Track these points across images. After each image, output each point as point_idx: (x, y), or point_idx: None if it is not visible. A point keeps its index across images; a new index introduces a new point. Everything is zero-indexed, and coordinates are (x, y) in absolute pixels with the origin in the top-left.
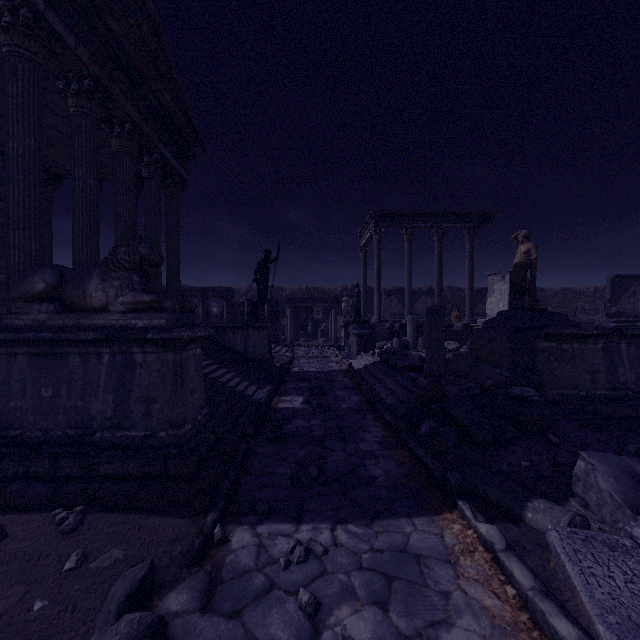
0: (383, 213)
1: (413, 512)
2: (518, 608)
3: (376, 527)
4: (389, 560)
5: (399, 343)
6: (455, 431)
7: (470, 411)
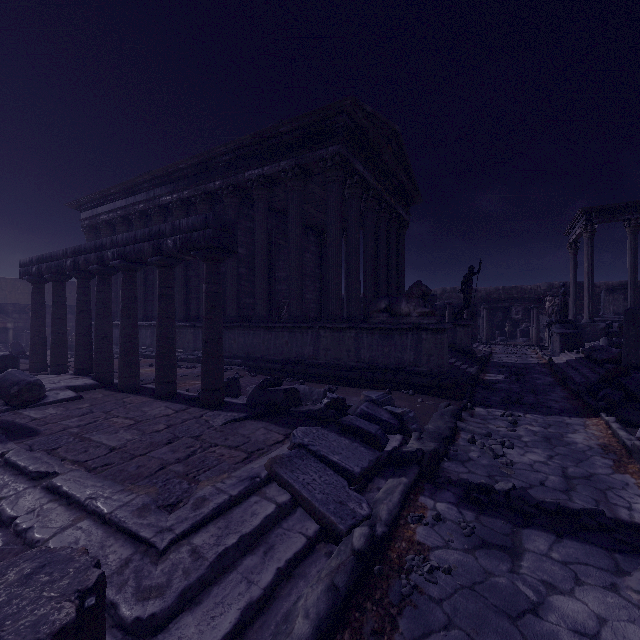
0: (596, 209)
1: (572, 416)
2: (609, 434)
3: (548, 417)
4: (551, 422)
5: (607, 342)
6: (622, 393)
7: (637, 381)
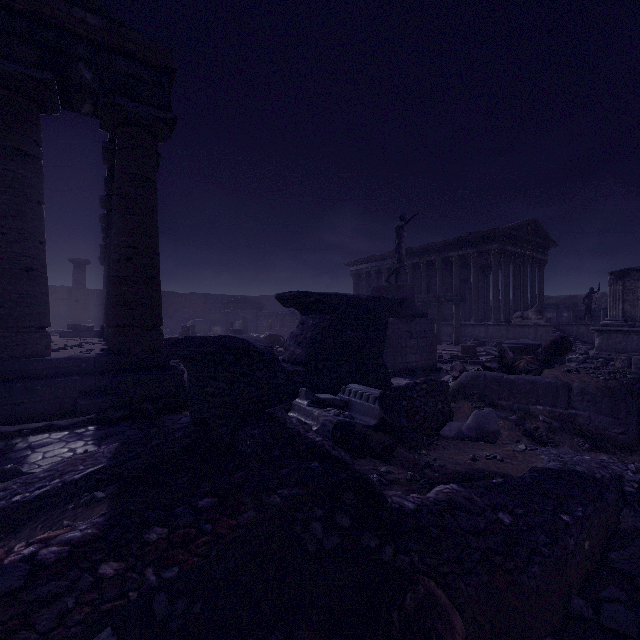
0: None
1: None
2: None
3: None
4: None
5: None
6: None
7: None
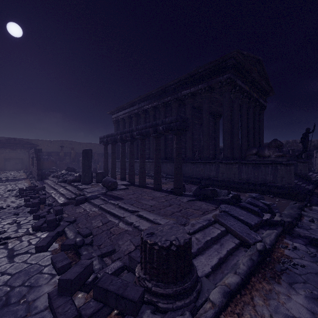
0: None
1: None
2: None
3: None
4: None
5: None
6: None
7: None
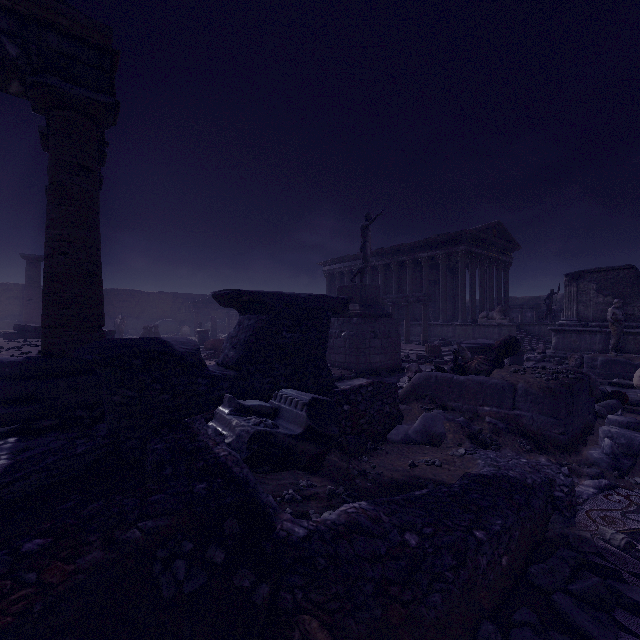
0: None
1: None
2: None
3: None
4: None
5: None
6: None
7: None
